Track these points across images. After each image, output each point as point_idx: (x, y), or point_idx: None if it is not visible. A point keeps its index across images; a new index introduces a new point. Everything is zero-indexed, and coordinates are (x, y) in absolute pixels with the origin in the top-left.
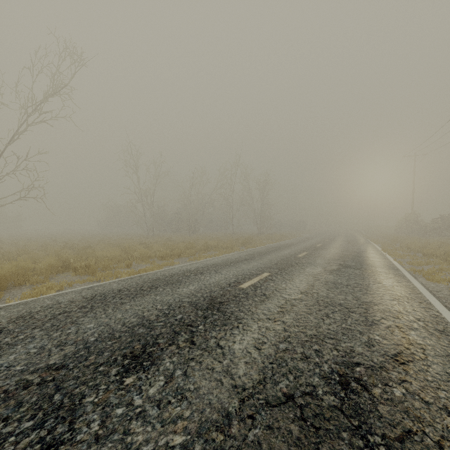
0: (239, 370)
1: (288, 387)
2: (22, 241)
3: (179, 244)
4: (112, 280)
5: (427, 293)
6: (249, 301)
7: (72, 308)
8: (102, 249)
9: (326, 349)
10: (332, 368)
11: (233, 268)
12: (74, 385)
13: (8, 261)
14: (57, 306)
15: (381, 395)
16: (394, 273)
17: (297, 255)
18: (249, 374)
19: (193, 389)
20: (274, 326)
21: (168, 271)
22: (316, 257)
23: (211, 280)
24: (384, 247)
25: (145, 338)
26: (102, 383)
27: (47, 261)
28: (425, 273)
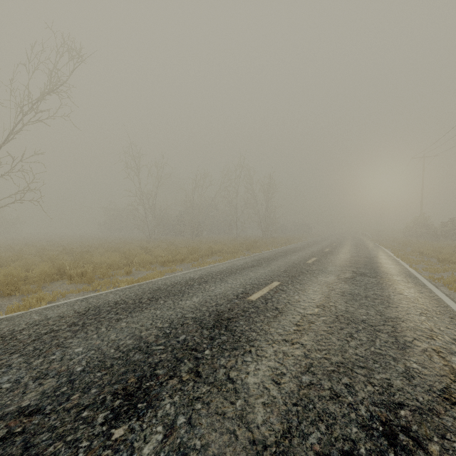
0: (256, 416)
1: (321, 442)
2: (19, 245)
3: (182, 249)
4: (109, 289)
5: (455, 306)
6: (261, 318)
7: (60, 325)
8: (101, 254)
9: (358, 383)
10: (371, 411)
11: (240, 276)
12: (47, 441)
13: (2, 267)
14: (44, 322)
15: (441, 455)
16: (413, 282)
17: (306, 261)
18: (270, 422)
19: (200, 447)
20: (292, 350)
21: (170, 280)
22: (326, 263)
23: (217, 290)
24: (395, 252)
25: (141, 368)
26: (84, 437)
27: (40, 268)
28: (445, 281)
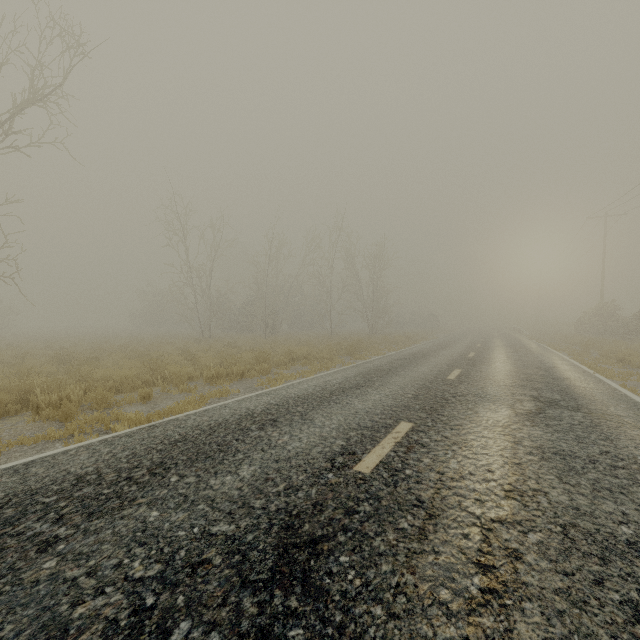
0: None
1: None
2: None
3: (245, 353)
4: (89, 439)
5: None
6: (389, 537)
7: None
8: (117, 363)
9: None
10: None
11: (337, 407)
12: None
13: None
14: None
15: None
16: None
17: (447, 376)
18: None
19: None
20: None
21: (210, 415)
22: (481, 381)
23: (293, 444)
24: (578, 359)
25: None
26: None
27: None
28: None
